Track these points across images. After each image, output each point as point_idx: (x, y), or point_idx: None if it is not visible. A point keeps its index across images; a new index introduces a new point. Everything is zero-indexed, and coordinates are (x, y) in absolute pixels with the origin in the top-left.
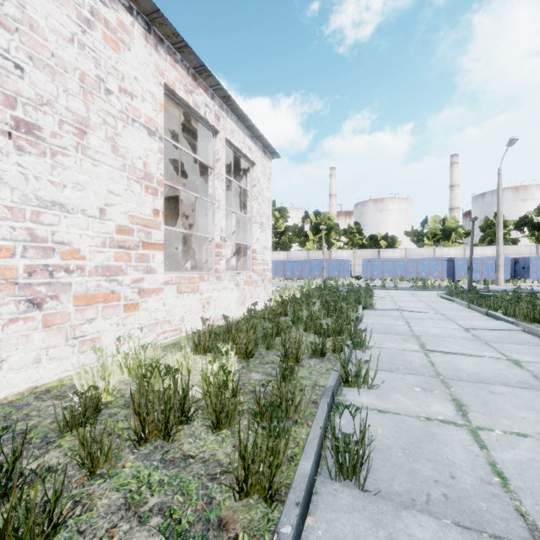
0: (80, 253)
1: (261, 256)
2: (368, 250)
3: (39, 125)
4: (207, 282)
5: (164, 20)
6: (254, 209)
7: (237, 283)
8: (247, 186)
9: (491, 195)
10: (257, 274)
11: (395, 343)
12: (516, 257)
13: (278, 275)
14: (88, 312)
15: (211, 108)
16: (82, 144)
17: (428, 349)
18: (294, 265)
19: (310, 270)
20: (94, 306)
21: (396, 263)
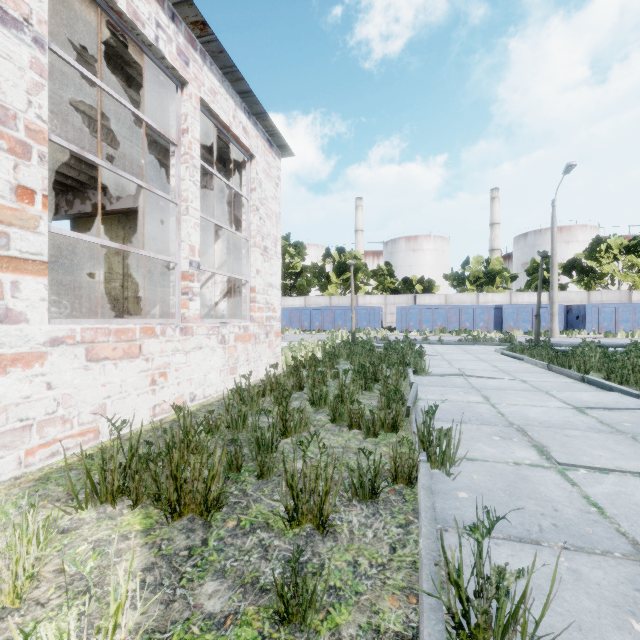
0: None
1: (265, 297)
2: (402, 295)
3: None
4: (162, 338)
5: None
6: (253, 226)
7: (222, 338)
8: (242, 191)
9: (534, 235)
10: (258, 325)
11: (493, 447)
12: (569, 305)
13: (292, 326)
14: None
15: (170, 35)
16: None
17: (561, 462)
18: (314, 313)
19: (332, 320)
20: None
21: (436, 311)
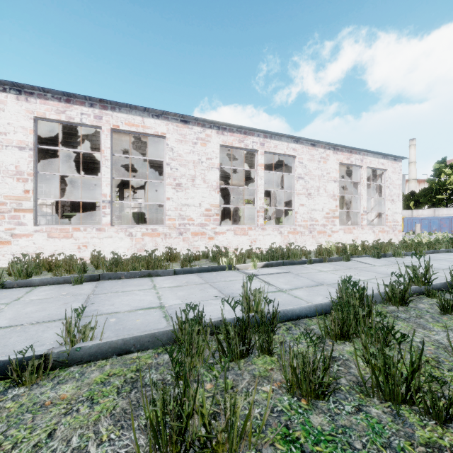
0: (318, 220)
1: (392, 217)
2: None
3: (311, 192)
4: (356, 230)
5: (339, 145)
6: (386, 193)
7: (373, 231)
8: (382, 182)
9: None
10: (388, 227)
11: (444, 256)
12: None
13: (442, 230)
14: (319, 236)
15: (358, 158)
16: (318, 193)
17: None
18: None
19: None
20: (320, 234)
21: None
